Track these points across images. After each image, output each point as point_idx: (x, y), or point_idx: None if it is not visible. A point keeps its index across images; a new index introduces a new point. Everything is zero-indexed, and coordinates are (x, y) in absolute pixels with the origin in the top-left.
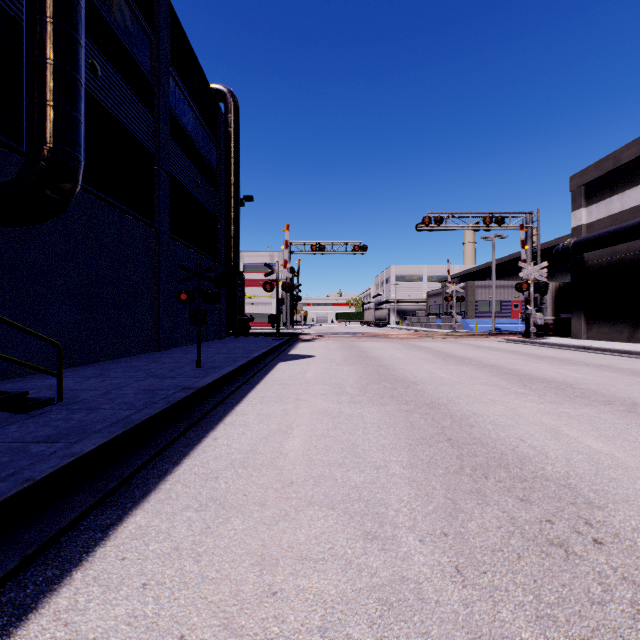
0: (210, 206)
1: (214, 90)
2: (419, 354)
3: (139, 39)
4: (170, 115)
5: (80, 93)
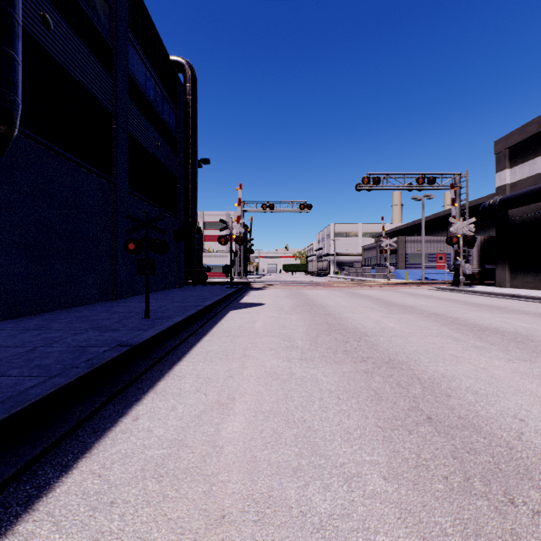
0: (170, 167)
1: (173, 62)
2: (362, 302)
3: (97, 2)
4: (129, 78)
5: (16, 30)
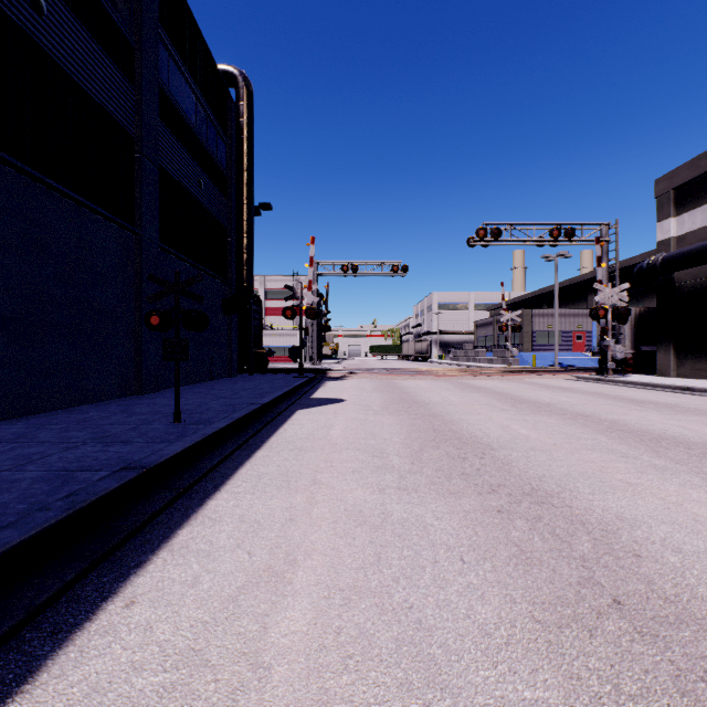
0: (217, 214)
1: (222, 72)
2: (478, 397)
3: None
4: (160, 91)
5: None
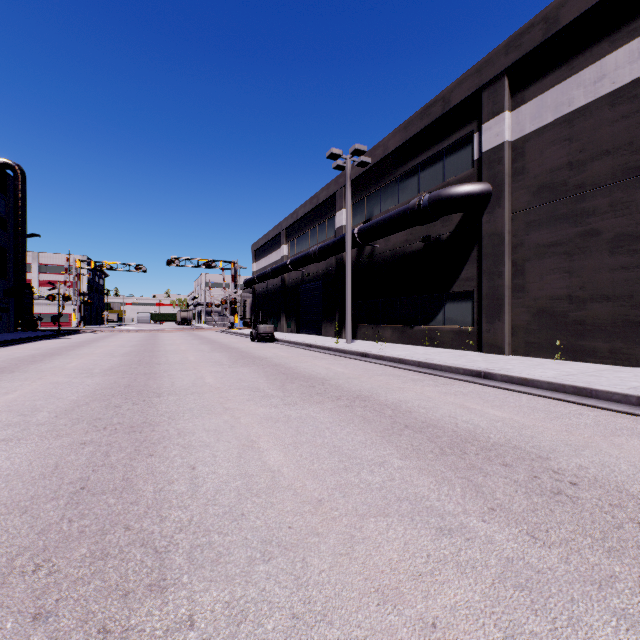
0: (0, 243)
1: (4, 163)
2: (139, 336)
3: None
4: None
5: None
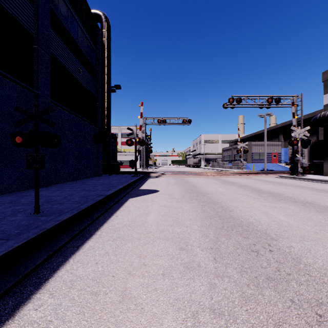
0: (90, 89)
1: (93, 13)
2: (235, 189)
3: None
4: (52, 13)
5: None
